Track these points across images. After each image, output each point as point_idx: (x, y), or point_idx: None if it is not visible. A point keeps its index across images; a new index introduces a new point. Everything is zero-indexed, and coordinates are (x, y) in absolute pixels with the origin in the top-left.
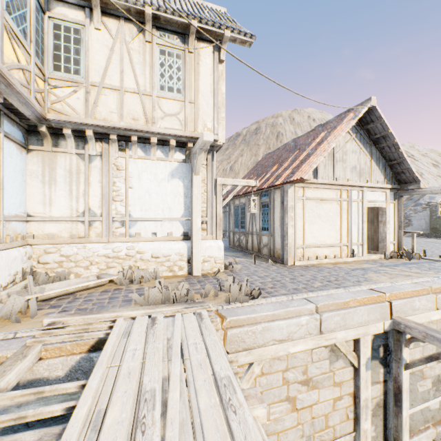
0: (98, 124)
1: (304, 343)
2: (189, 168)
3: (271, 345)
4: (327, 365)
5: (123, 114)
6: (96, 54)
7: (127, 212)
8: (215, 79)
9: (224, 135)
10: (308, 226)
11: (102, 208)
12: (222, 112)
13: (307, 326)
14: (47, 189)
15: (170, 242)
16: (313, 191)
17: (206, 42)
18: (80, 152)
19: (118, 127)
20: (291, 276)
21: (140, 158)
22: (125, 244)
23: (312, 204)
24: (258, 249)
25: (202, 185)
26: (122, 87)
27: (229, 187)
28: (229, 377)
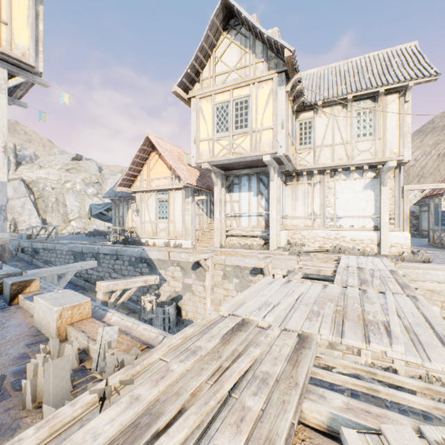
0: (320, 167)
1: None
2: (378, 181)
3: (429, 282)
4: None
5: (333, 158)
6: (319, 130)
7: (334, 213)
8: (400, 117)
9: (409, 154)
10: None
11: (320, 211)
12: (407, 138)
13: None
14: (294, 203)
15: (363, 231)
16: None
17: (392, 93)
18: (309, 182)
19: (330, 166)
20: None
21: (343, 180)
22: (333, 231)
23: None
24: None
25: (390, 192)
26: (333, 144)
27: (415, 191)
28: (390, 265)
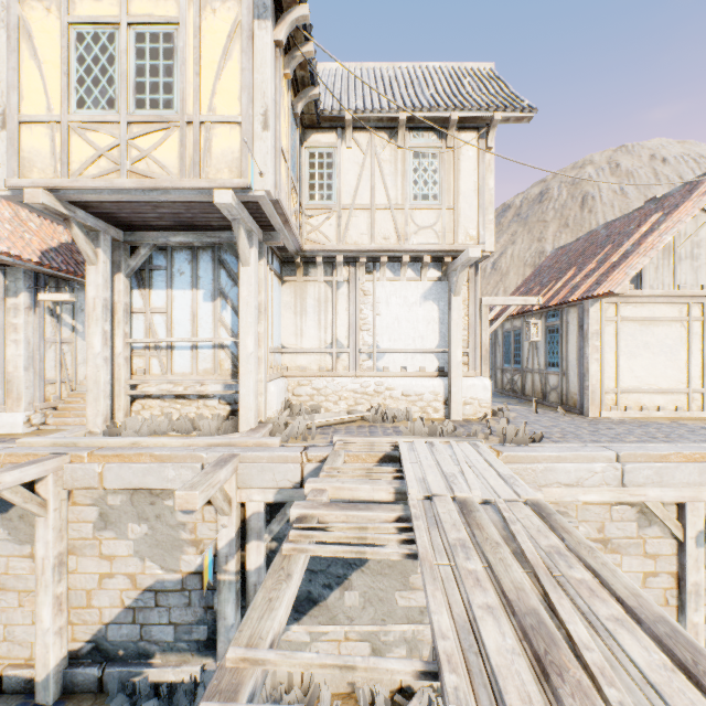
0: (349, 249)
1: (598, 493)
2: (445, 287)
3: (555, 488)
4: (634, 529)
5: (374, 235)
6: (347, 174)
7: (375, 343)
8: (480, 174)
9: (492, 242)
10: (625, 360)
11: (349, 339)
12: (489, 214)
13: (603, 475)
14: (299, 320)
15: (423, 378)
16: (634, 307)
17: (468, 130)
18: (328, 279)
19: (368, 250)
20: (592, 429)
21: (389, 280)
22: (373, 379)
23: (632, 327)
24: (542, 393)
25: (462, 308)
26: (372, 205)
27: (498, 308)
28: (511, 475)
